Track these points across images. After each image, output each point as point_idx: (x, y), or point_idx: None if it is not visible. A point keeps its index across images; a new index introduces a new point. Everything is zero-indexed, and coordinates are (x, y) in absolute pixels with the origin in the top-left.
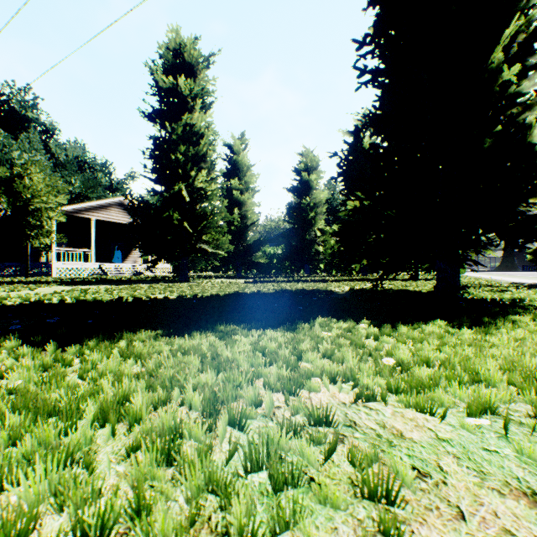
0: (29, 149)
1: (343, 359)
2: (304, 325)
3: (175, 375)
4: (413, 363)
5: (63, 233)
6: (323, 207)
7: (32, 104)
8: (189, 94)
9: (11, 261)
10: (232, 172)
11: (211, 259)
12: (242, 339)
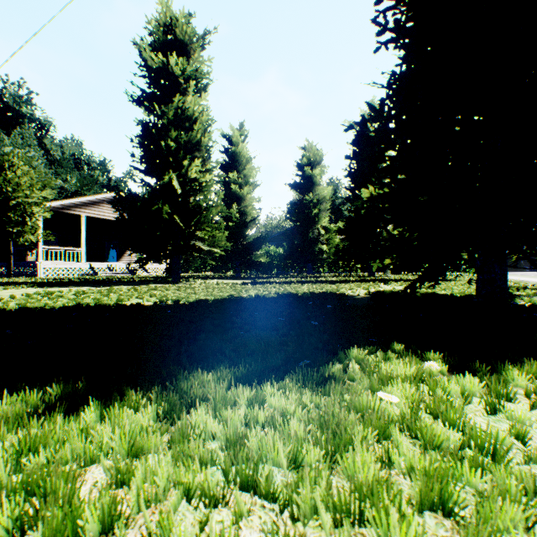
0: (22, 145)
1: None
2: (334, 368)
3: None
4: None
5: (53, 231)
6: (327, 204)
7: (26, 99)
8: (181, 75)
9: None
10: (230, 165)
11: (207, 258)
12: (210, 422)
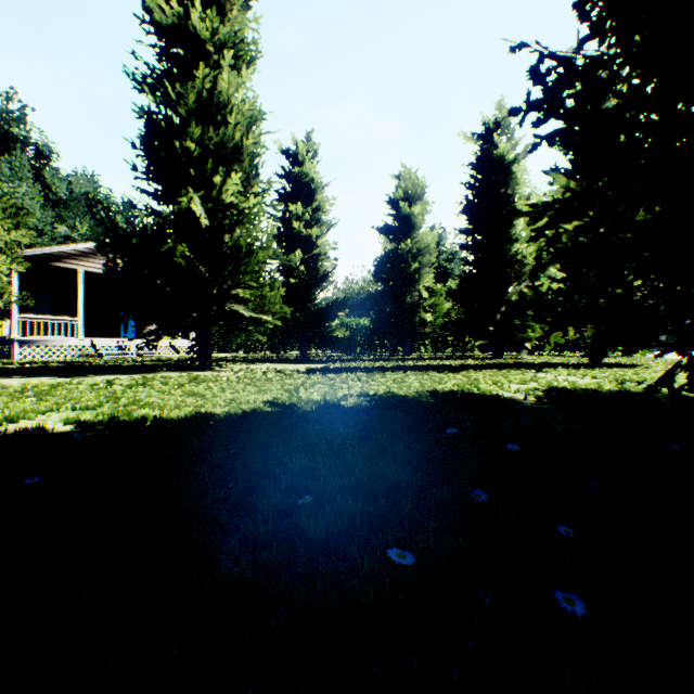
0: (7, 176)
1: None
2: None
3: None
4: None
5: (42, 294)
6: (431, 255)
7: (18, 116)
8: (210, 39)
9: None
10: (292, 194)
11: (252, 330)
12: None
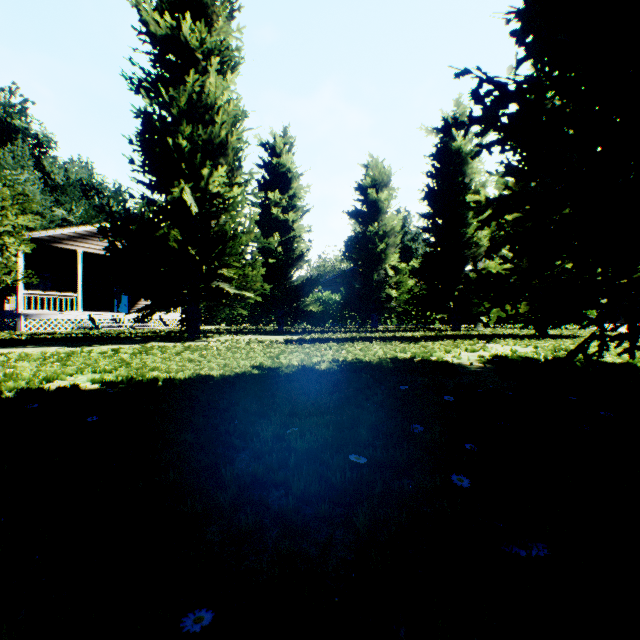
0: (11, 164)
1: None
2: None
3: None
4: None
5: (44, 272)
6: (396, 237)
7: (19, 109)
8: (199, 48)
9: None
10: (270, 183)
11: (236, 305)
12: None
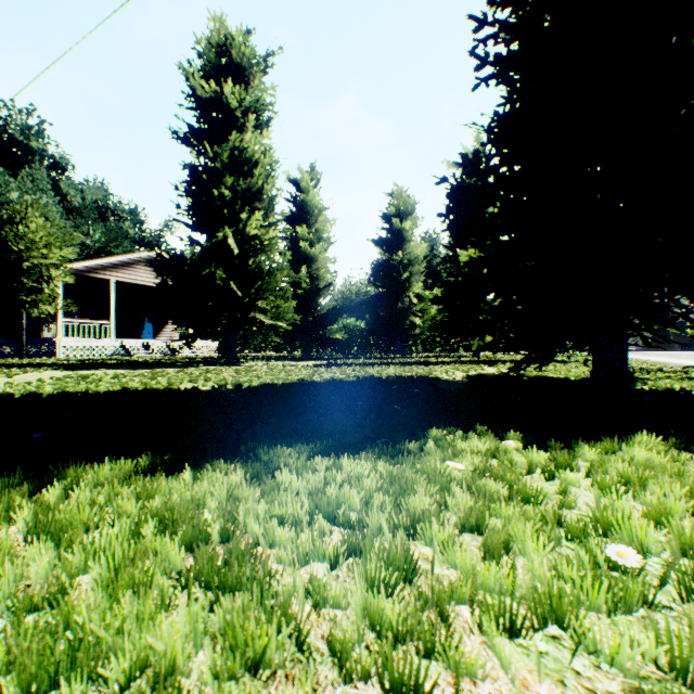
0: (32, 189)
1: (510, 542)
2: (410, 445)
3: (90, 625)
4: (690, 567)
5: (74, 300)
6: (420, 265)
7: (37, 131)
8: (238, 107)
9: (3, 337)
10: (298, 217)
11: (269, 334)
12: (294, 480)
